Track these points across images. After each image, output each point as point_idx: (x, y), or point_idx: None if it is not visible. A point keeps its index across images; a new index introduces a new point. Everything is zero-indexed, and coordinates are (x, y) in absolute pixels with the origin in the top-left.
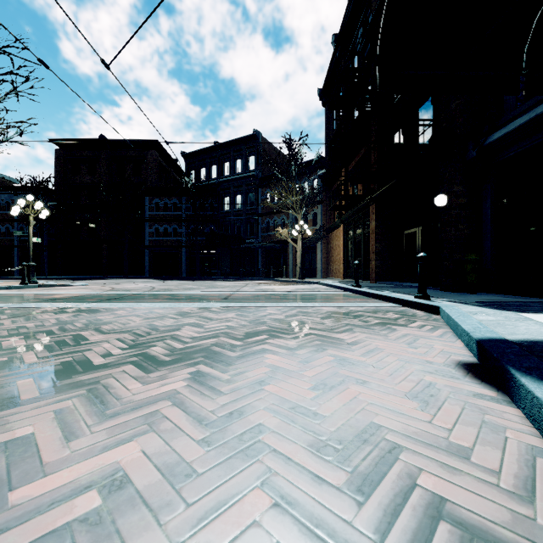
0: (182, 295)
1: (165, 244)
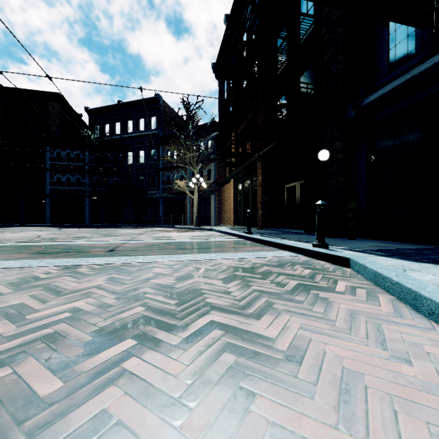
0: (61, 247)
1: (67, 193)
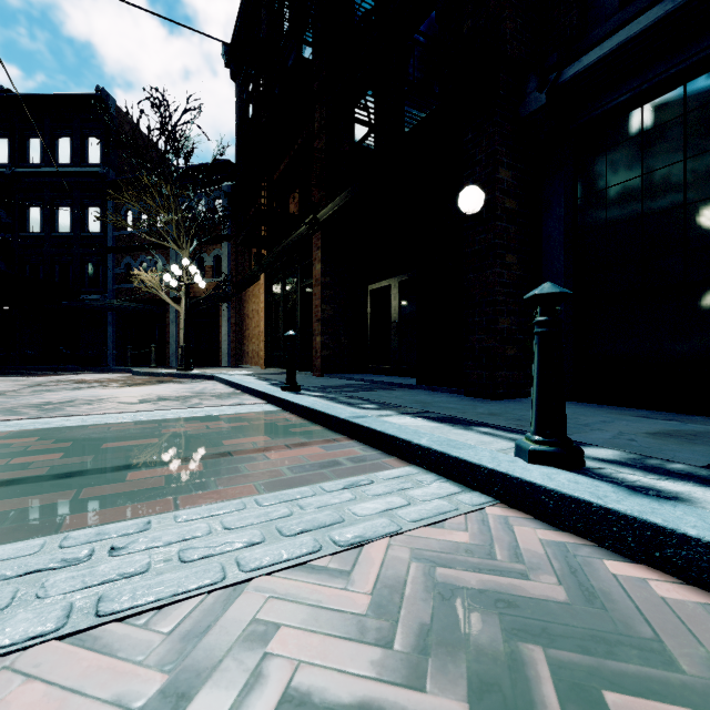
0: None
1: None
